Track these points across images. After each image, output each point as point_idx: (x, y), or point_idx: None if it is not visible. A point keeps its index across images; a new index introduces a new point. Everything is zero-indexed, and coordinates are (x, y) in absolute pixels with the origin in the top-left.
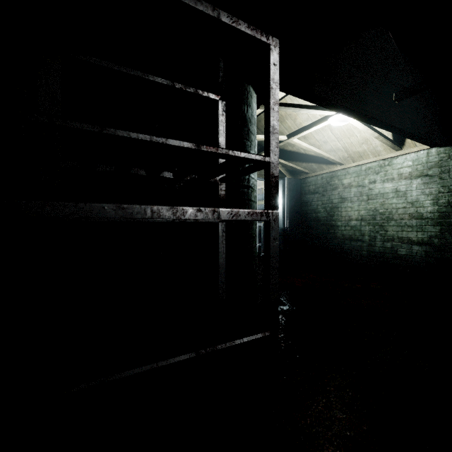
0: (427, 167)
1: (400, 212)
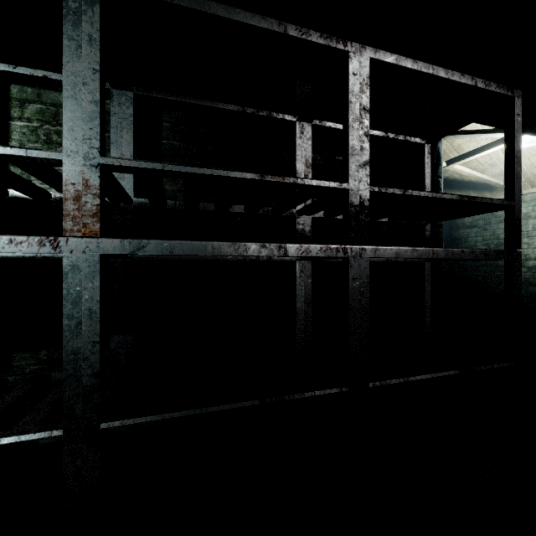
0: None
1: None
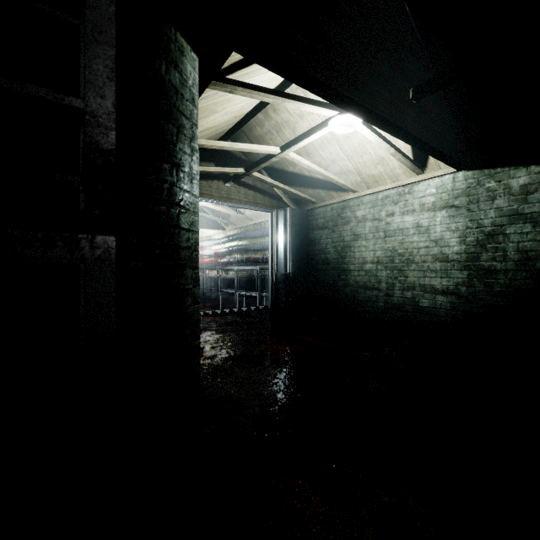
0: (453, 195)
1: (422, 252)
